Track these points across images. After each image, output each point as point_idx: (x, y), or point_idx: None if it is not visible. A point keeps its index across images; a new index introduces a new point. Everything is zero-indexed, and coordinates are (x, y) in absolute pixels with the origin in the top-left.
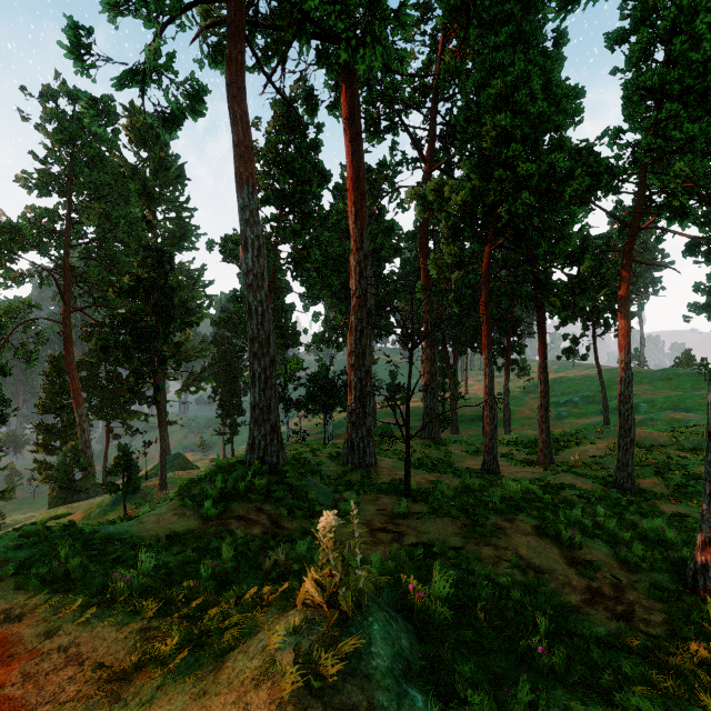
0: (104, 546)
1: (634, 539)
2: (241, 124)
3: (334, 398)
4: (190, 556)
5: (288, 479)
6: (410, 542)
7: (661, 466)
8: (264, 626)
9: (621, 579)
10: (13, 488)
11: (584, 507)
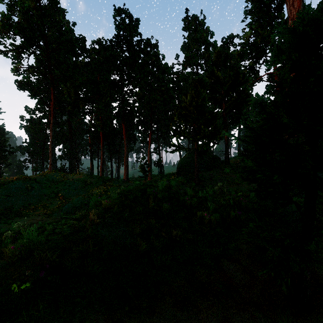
0: None
1: None
2: None
3: None
4: None
5: None
6: None
7: None
8: None
9: None
10: None
11: None
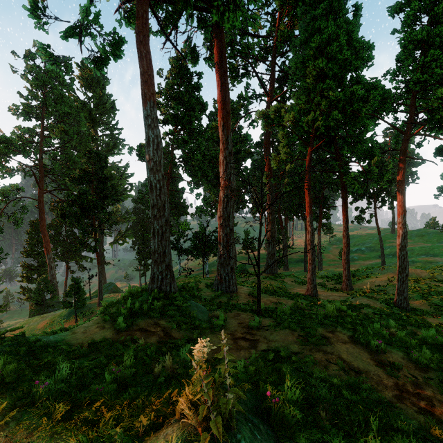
0: (43, 352)
1: (418, 344)
2: (145, 60)
3: (209, 247)
4: (102, 361)
5: (177, 302)
6: (262, 348)
7: (424, 292)
8: (149, 433)
9: (417, 377)
10: (7, 304)
11: (379, 320)
